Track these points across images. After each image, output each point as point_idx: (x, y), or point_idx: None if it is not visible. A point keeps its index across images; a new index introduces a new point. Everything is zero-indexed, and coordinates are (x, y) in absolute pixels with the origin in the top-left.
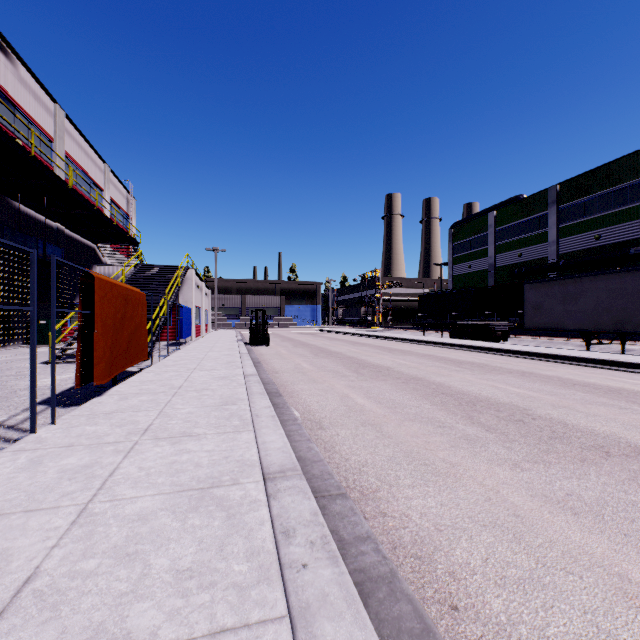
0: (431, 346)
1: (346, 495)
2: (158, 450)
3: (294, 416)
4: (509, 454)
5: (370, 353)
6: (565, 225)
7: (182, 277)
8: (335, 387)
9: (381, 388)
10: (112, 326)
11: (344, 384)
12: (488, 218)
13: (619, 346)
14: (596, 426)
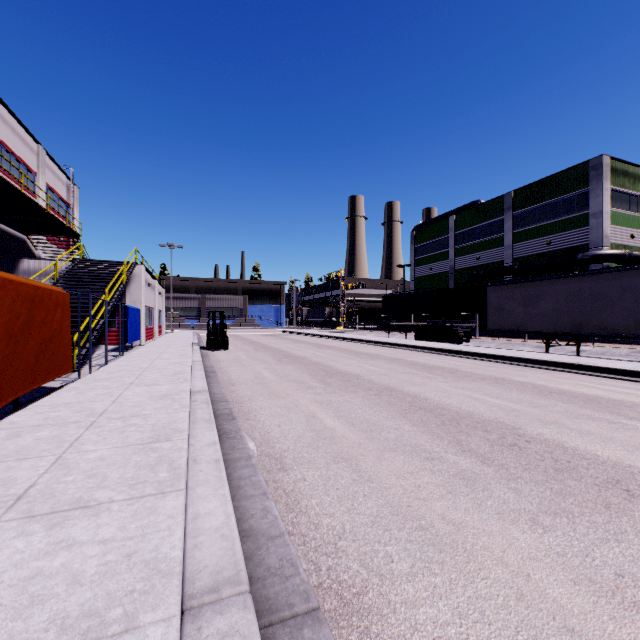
0: (398, 348)
1: (318, 614)
2: (19, 545)
3: (248, 452)
4: (520, 501)
5: (337, 357)
6: (519, 230)
7: (128, 274)
8: (300, 403)
9: (352, 403)
10: (4, 336)
11: (310, 399)
12: (448, 222)
13: (572, 347)
14: (597, 449)
